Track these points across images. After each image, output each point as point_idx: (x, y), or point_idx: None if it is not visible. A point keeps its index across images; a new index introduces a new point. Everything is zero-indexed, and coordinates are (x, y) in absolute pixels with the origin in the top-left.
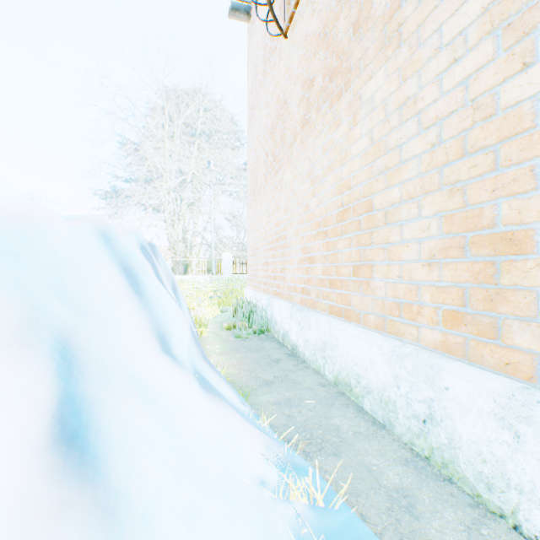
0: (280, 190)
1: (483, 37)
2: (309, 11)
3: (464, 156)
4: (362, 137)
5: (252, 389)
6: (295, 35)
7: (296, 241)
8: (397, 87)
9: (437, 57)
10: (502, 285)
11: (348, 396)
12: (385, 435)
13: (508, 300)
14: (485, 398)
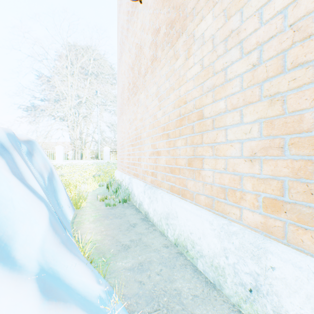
0: (137, 106)
1: None
2: None
3: (283, 72)
4: (195, 65)
5: (113, 255)
6: (147, 0)
7: (148, 140)
8: (223, 24)
9: None
10: None
11: (185, 255)
12: (217, 297)
13: None
14: None
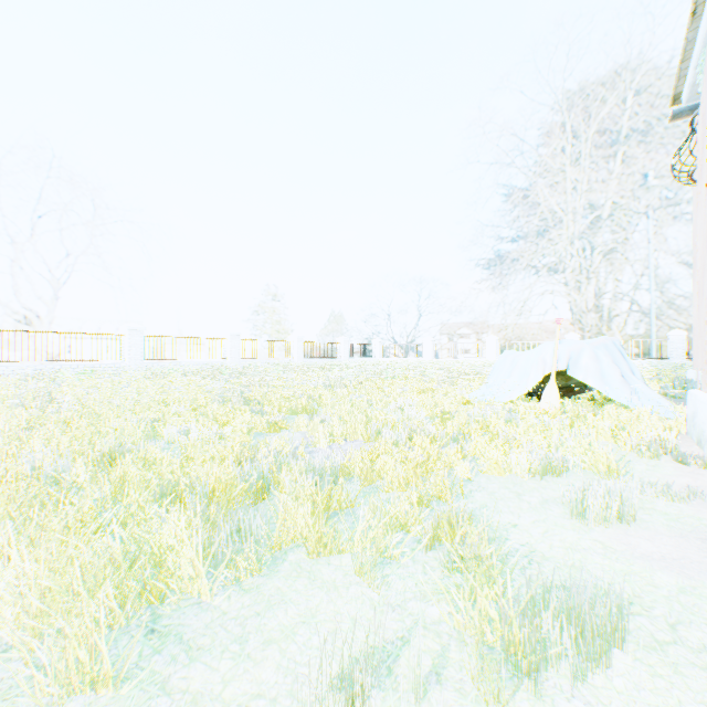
0: None
1: None
2: None
3: None
4: None
5: None
6: None
7: None
8: None
9: None
10: None
11: None
12: None
13: None
14: None
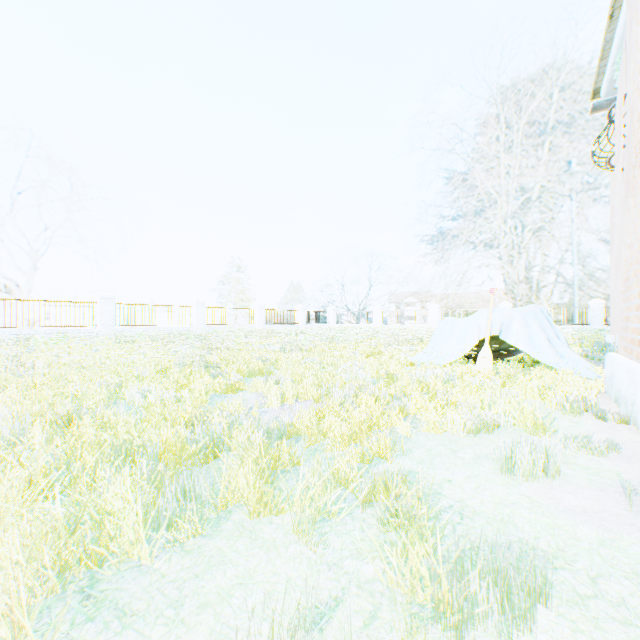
0: None
1: None
2: None
3: None
4: None
5: None
6: None
7: None
8: None
9: None
10: None
11: None
12: None
13: None
14: None
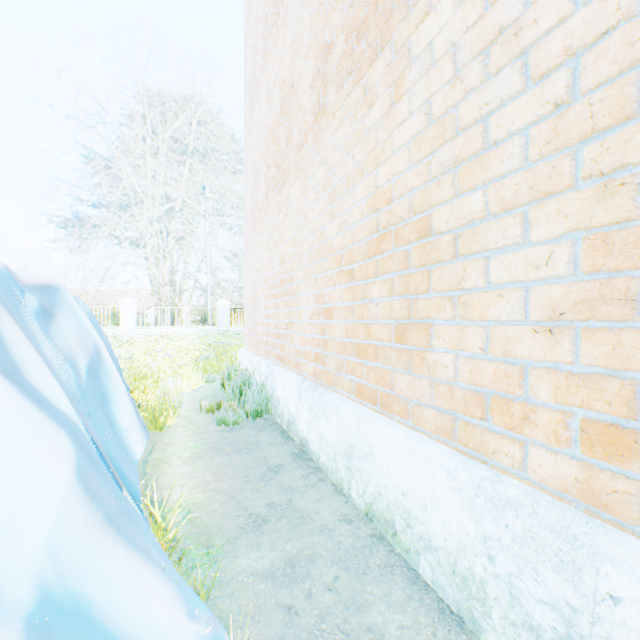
0: (285, 212)
1: None
2: None
3: (635, 116)
4: (411, 116)
5: (229, 539)
6: None
7: (307, 285)
8: (479, 16)
9: None
10: None
11: (391, 543)
12: None
13: None
14: None
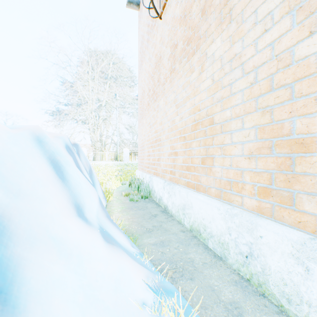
0: (157, 111)
1: (283, 15)
2: (174, 2)
3: (271, 90)
4: (207, 79)
5: (139, 235)
6: (166, 17)
7: (167, 142)
8: (229, 48)
9: (254, 29)
10: (296, 172)
11: (199, 238)
12: (222, 265)
13: (300, 182)
14: (286, 244)
